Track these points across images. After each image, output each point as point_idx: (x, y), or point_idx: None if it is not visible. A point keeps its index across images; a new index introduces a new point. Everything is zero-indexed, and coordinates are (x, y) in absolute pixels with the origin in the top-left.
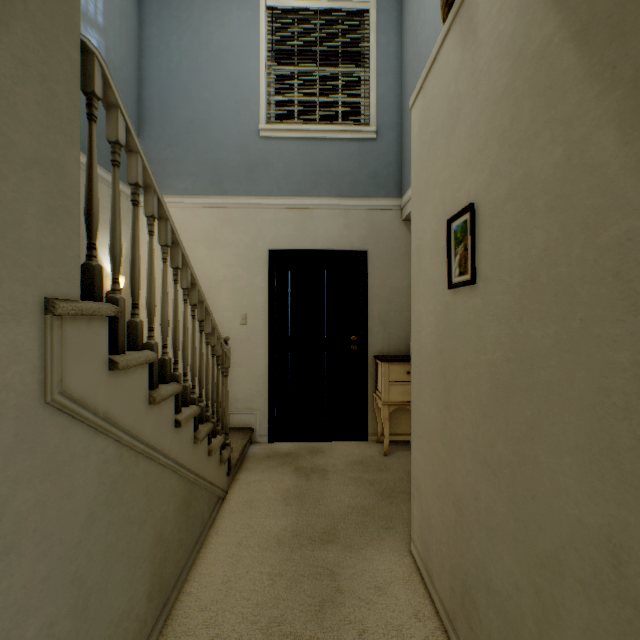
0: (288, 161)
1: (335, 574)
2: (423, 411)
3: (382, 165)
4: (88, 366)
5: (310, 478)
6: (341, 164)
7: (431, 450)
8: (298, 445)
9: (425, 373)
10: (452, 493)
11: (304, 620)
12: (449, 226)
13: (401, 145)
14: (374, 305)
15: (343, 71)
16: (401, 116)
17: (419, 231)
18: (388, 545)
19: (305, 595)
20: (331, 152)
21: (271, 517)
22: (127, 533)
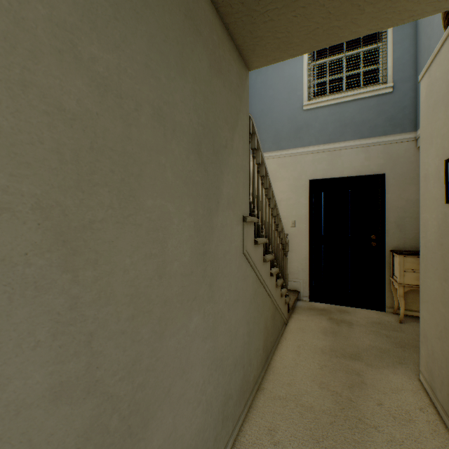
0: (322, 121)
1: (360, 375)
2: (428, 284)
3: (397, 109)
4: (250, 242)
5: (340, 325)
6: (362, 116)
7: (434, 309)
8: (329, 306)
9: (429, 259)
10: (448, 334)
11: (341, 388)
12: (446, 164)
13: (415, 91)
14: (390, 213)
15: (364, 50)
16: (415, 69)
17: (425, 165)
18: (400, 371)
19: (341, 378)
20: (354, 109)
21: (315, 339)
22: (258, 315)
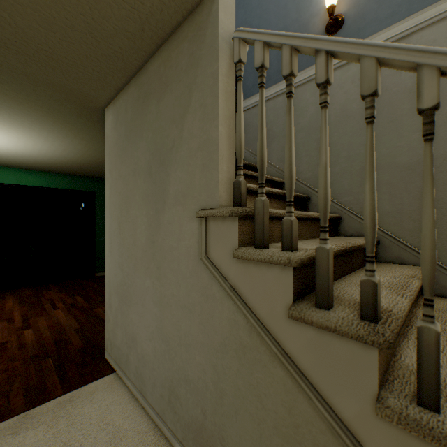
0: None
1: None
2: None
3: None
4: (223, 248)
5: None
6: None
7: None
8: None
9: None
10: None
11: None
12: None
13: None
14: None
15: None
16: None
17: None
18: None
19: None
20: None
21: None
22: (258, 407)
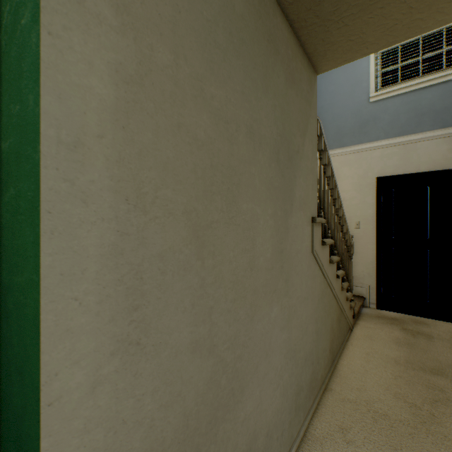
0: (392, 112)
1: (444, 391)
2: None
3: None
4: (317, 242)
5: (416, 337)
6: (444, 101)
7: None
8: (402, 315)
9: None
10: None
11: (421, 401)
12: None
13: None
14: None
15: (447, 26)
16: None
17: None
18: None
19: (420, 392)
20: (434, 95)
21: (387, 348)
22: (324, 316)
